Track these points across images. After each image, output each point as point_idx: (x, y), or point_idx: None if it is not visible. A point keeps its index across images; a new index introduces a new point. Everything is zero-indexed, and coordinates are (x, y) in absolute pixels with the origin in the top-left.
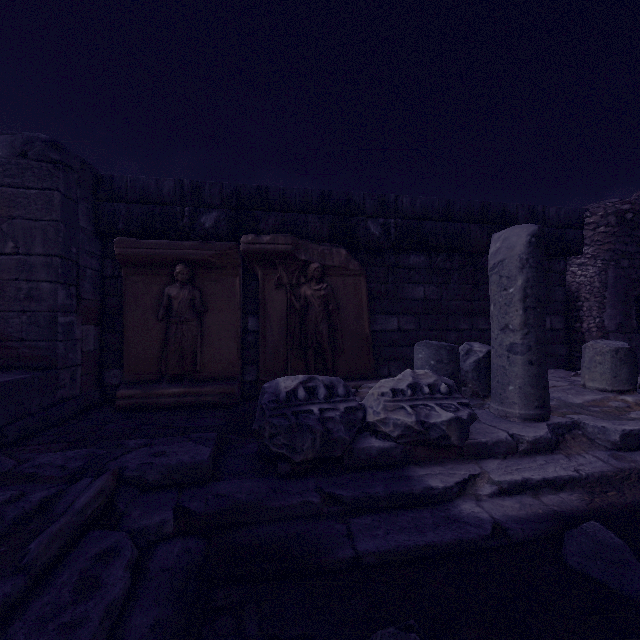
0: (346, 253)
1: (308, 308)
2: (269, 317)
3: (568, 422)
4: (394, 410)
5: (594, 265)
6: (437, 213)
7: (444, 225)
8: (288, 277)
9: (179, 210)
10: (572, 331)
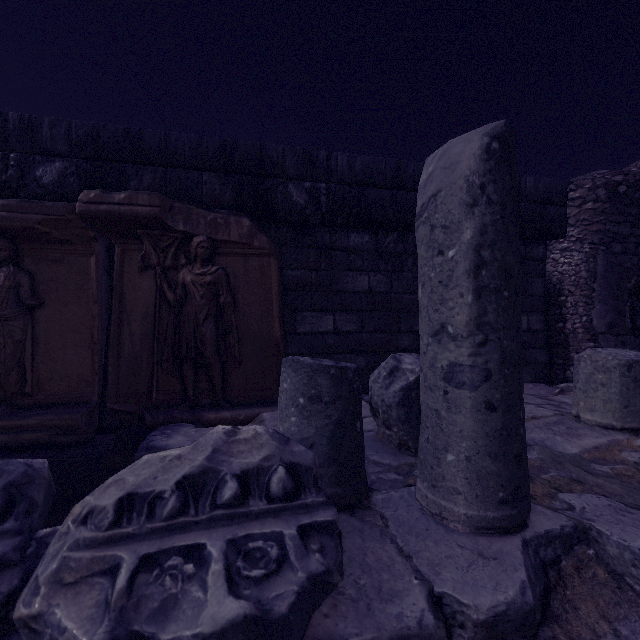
0: (250, 224)
1: (186, 301)
2: (128, 314)
3: (566, 528)
4: (81, 581)
5: (580, 250)
6: (384, 178)
7: (393, 194)
8: (158, 255)
9: (0, 156)
10: (553, 332)
